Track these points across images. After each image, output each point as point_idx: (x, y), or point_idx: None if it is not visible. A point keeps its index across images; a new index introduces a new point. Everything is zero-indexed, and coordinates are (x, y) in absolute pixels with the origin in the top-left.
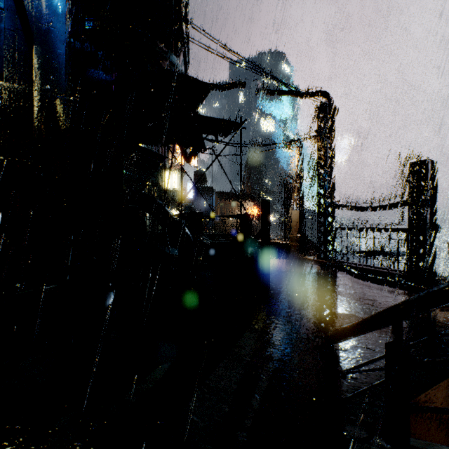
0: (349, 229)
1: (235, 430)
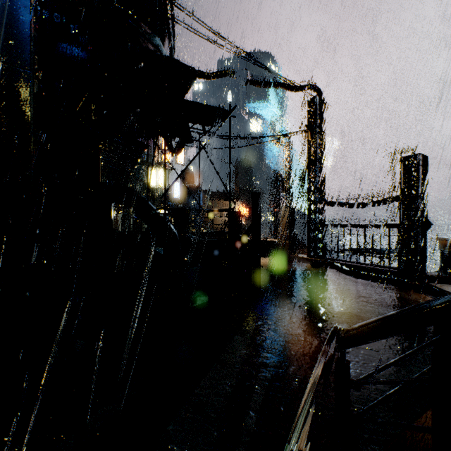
0: (339, 226)
1: None
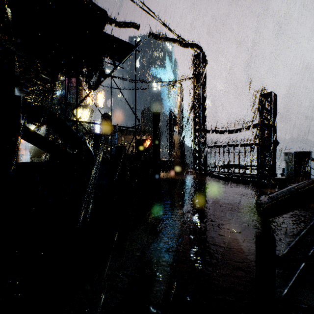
0: (216, 147)
1: None
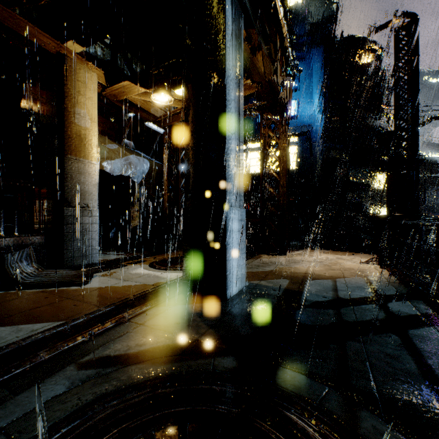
0: None
1: None
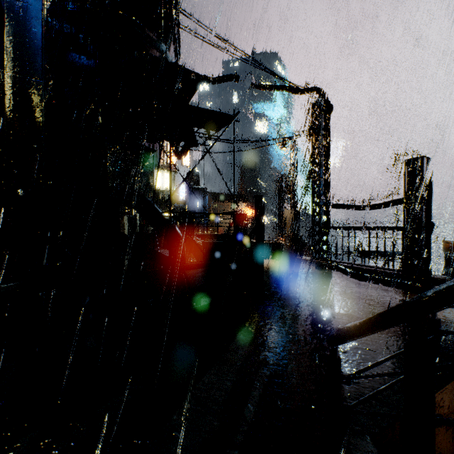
0: (344, 228)
1: (225, 448)
